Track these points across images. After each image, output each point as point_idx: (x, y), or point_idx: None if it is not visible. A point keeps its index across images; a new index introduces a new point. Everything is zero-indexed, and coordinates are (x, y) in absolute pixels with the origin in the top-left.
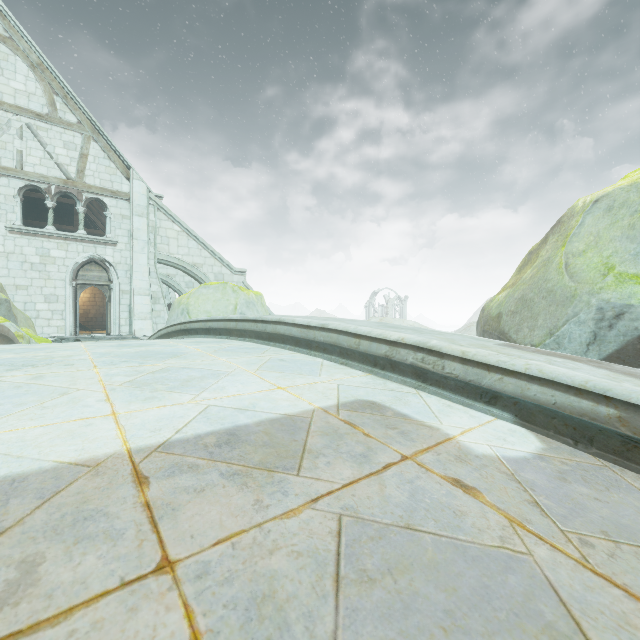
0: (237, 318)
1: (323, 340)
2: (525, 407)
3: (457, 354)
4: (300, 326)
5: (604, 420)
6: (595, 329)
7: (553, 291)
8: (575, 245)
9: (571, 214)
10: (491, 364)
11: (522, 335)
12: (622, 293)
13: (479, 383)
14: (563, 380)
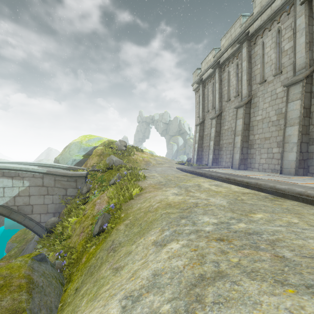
0: (9, 162)
1: (38, 165)
2: (62, 168)
3: (57, 165)
4: (32, 163)
5: (67, 168)
6: (72, 162)
7: (67, 157)
8: (70, 150)
9: (70, 144)
10: (60, 165)
11: (63, 163)
12: (75, 157)
13: (59, 167)
14: (65, 166)
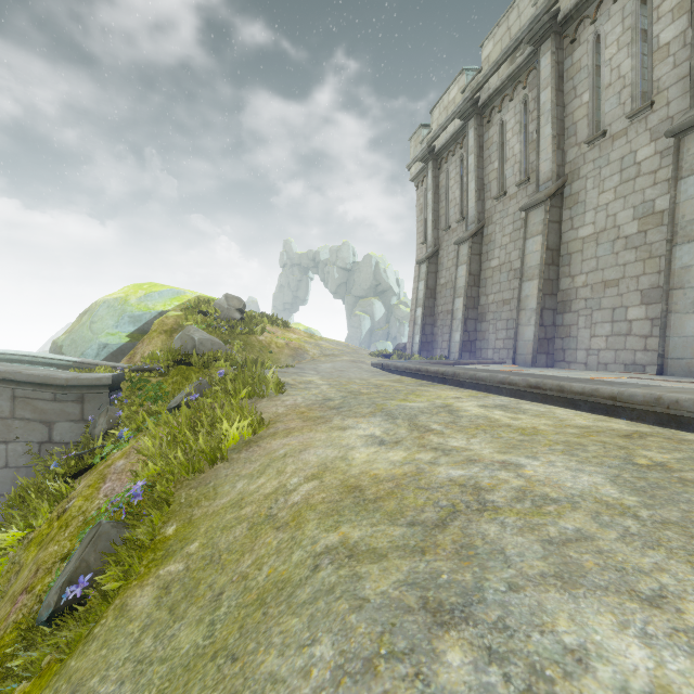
0: None
1: None
2: (59, 366)
3: (43, 356)
4: None
5: (72, 365)
6: (98, 352)
7: (85, 337)
8: (95, 319)
9: (96, 304)
10: (51, 358)
11: (72, 355)
12: (107, 339)
13: (48, 362)
14: (66, 359)
